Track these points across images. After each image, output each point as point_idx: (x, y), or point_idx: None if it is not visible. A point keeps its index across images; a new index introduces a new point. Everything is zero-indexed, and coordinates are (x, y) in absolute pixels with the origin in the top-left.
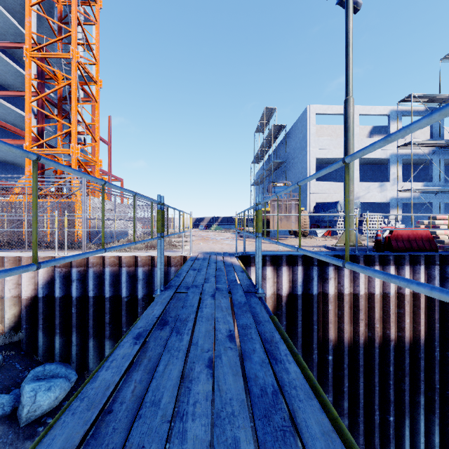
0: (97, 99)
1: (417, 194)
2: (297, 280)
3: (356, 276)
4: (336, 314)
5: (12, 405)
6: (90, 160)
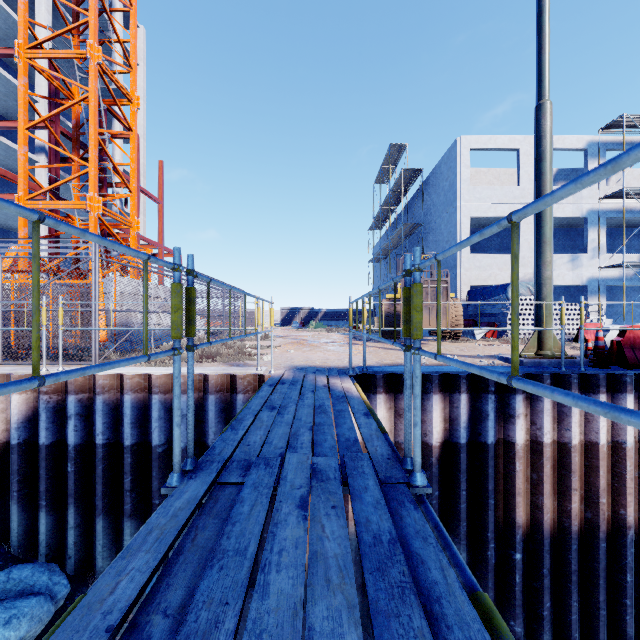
0: (133, 127)
1: (630, 273)
2: (459, 418)
3: (565, 412)
4: (528, 479)
5: None
6: (121, 220)
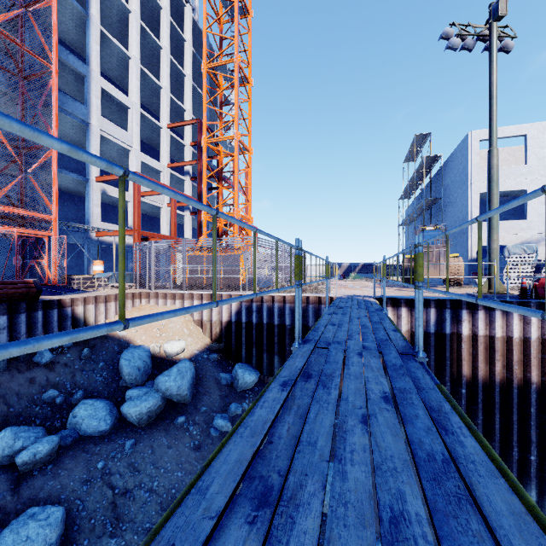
0: (250, 166)
1: None
2: (430, 320)
3: (492, 320)
4: (470, 353)
5: (230, 380)
6: (246, 218)
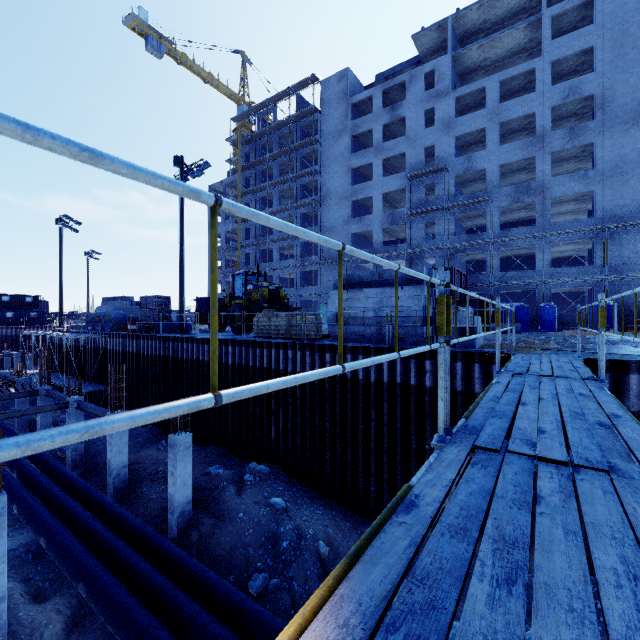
0: None
1: None
2: None
3: None
4: None
5: None
6: None
